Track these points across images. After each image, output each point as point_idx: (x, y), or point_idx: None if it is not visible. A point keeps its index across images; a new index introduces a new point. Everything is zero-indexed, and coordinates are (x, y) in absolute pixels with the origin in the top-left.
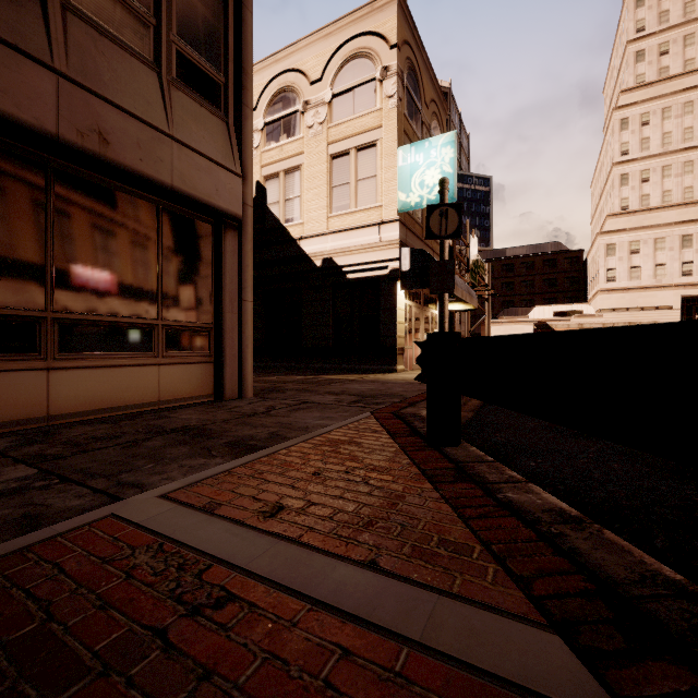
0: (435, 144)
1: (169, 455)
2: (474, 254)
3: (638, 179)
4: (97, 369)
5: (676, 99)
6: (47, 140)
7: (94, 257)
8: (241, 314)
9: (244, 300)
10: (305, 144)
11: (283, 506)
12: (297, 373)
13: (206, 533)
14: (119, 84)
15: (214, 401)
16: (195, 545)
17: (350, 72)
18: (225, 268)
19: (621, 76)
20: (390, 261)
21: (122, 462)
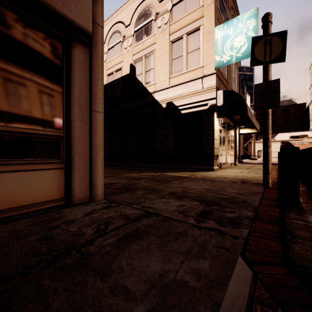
0: (241, 19)
1: None
2: (248, 105)
3: None
4: None
5: None
6: None
7: None
8: (91, 123)
9: (94, 110)
10: (156, 37)
11: None
12: (151, 170)
13: None
14: None
15: (59, 207)
16: None
17: None
18: (73, 79)
19: None
20: (209, 100)
21: None
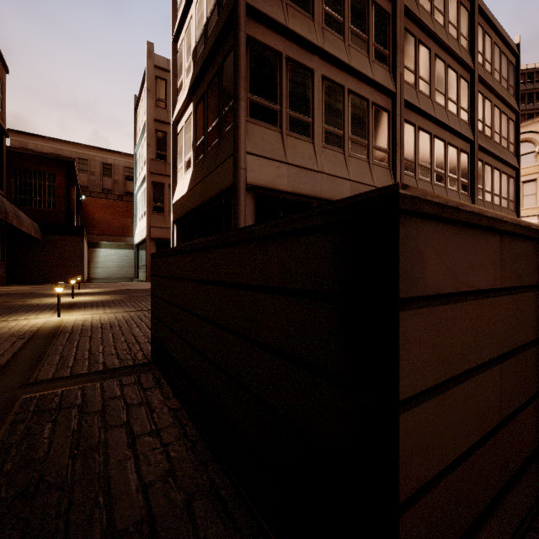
0: None
1: None
2: None
3: None
4: None
5: None
6: None
7: None
8: None
9: None
10: None
11: None
12: None
13: None
14: None
15: None
16: None
17: None
18: None
19: None
20: None
21: None
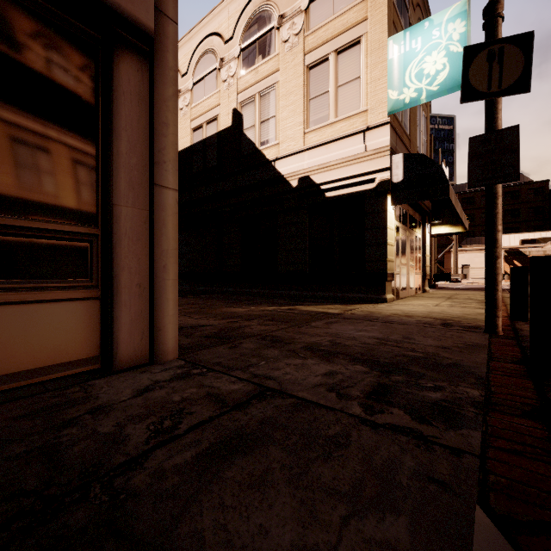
0: (438, 21)
1: None
2: None
3: None
4: None
5: None
6: None
7: None
8: (152, 210)
9: (158, 185)
10: (281, 60)
11: None
12: (270, 301)
13: None
14: None
15: (89, 375)
16: None
17: None
18: (116, 122)
19: None
20: (378, 172)
21: None
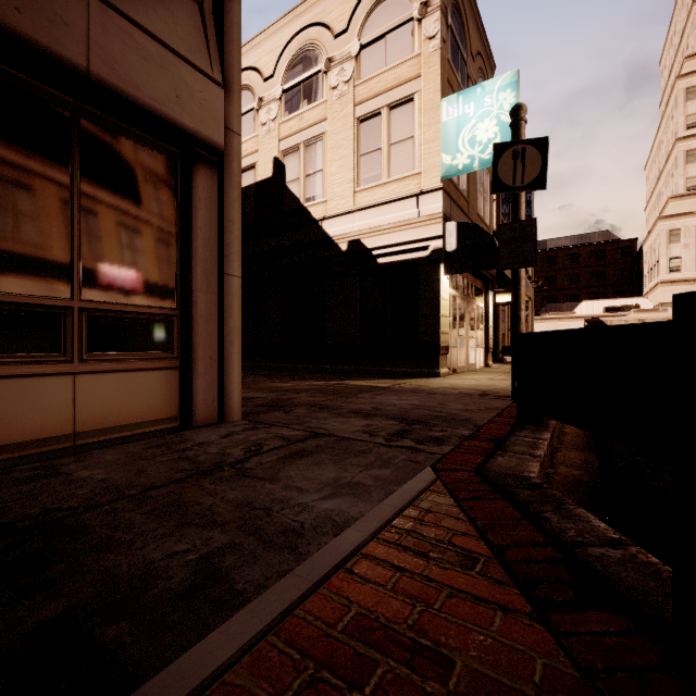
0: (490, 89)
1: None
2: None
3: None
4: None
5: None
6: None
7: None
8: (222, 295)
9: (227, 274)
10: (329, 108)
11: None
12: (317, 377)
13: None
14: None
15: (175, 429)
16: None
17: (381, 16)
18: (194, 224)
19: (684, 42)
20: (432, 239)
21: None
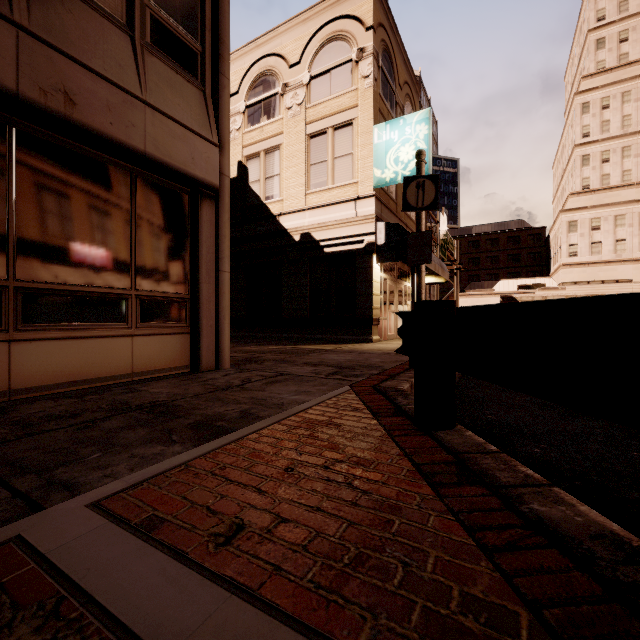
0: (410, 121)
1: (123, 440)
2: (444, 231)
3: (599, 159)
4: (65, 340)
5: (636, 84)
6: (5, 96)
7: (61, 224)
8: (218, 285)
9: (221, 270)
10: (285, 125)
11: (243, 524)
12: (276, 343)
13: (130, 577)
14: (87, 44)
15: (190, 373)
16: (108, 604)
17: (327, 54)
18: (201, 238)
19: (582, 63)
20: (366, 235)
21: (66, 450)
